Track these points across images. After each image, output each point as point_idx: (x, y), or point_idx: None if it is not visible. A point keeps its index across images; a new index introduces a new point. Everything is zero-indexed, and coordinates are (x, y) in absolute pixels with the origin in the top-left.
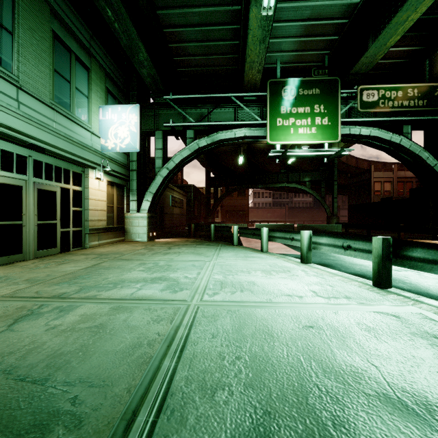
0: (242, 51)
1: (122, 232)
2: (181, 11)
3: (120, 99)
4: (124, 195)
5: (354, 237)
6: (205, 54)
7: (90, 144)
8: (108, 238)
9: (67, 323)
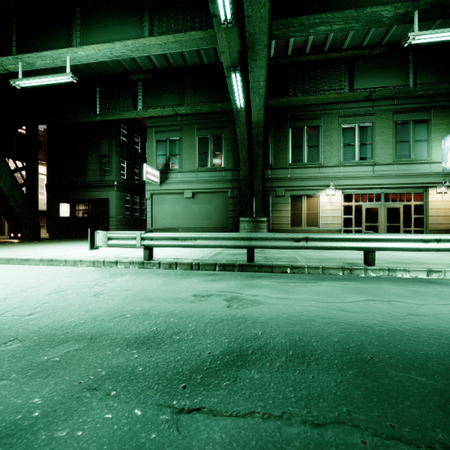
0: None
1: None
2: None
3: None
4: None
5: None
6: None
7: (429, 171)
8: None
9: None
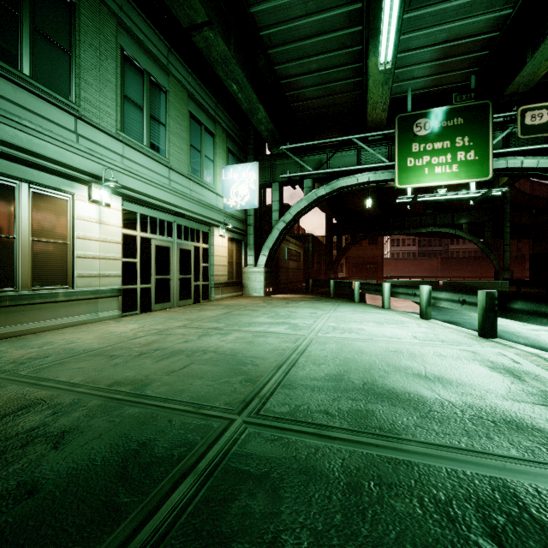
0: (366, 86)
1: (240, 287)
2: (299, 62)
3: (239, 155)
4: (241, 250)
5: (468, 292)
6: (324, 96)
7: (215, 205)
8: (228, 292)
9: (229, 339)
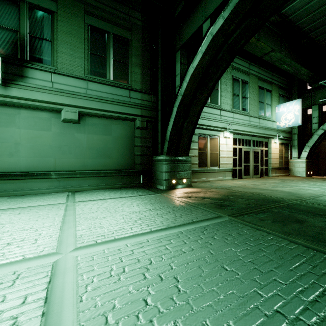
0: None
1: (287, 170)
2: None
3: (286, 95)
4: (288, 149)
5: None
6: None
7: (272, 127)
8: (279, 173)
9: (286, 189)
